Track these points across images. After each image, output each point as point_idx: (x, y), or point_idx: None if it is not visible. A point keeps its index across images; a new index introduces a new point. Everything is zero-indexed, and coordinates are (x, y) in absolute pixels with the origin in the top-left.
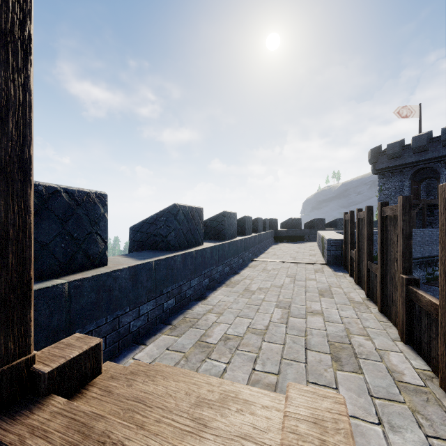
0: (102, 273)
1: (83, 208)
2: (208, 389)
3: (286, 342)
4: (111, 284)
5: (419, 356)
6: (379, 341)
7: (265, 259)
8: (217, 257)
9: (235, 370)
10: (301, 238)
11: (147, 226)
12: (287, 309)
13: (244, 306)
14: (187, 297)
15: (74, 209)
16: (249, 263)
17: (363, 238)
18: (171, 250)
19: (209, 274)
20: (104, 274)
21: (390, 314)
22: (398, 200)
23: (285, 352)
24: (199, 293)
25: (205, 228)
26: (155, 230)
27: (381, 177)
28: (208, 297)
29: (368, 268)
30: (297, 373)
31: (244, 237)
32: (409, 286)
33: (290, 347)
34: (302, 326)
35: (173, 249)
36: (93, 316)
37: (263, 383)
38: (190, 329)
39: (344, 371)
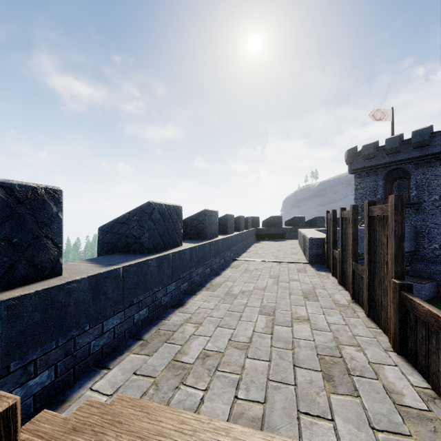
0: (51, 287)
1: (27, 207)
2: (177, 440)
3: (272, 358)
4: (64, 299)
5: (415, 369)
6: (371, 352)
7: (248, 258)
8: (197, 258)
9: (214, 399)
10: (282, 236)
11: (118, 226)
12: (271, 316)
13: (225, 314)
14: (163, 304)
15: (14, 208)
16: (231, 262)
17: (347, 238)
18: (144, 253)
19: (188, 278)
20: (54, 288)
21: (379, 319)
22: (390, 199)
23: (271, 372)
24: (177, 299)
25: (185, 227)
26: (127, 230)
27: (357, 177)
28: (186, 304)
29: (353, 269)
30: (286, 399)
31: (226, 237)
32: (402, 292)
33: (277, 364)
34: (289, 336)
35: (147, 252)
36: (36, 342)
37: (247, 416)
38: (164, 345)
39: (338, 393)
